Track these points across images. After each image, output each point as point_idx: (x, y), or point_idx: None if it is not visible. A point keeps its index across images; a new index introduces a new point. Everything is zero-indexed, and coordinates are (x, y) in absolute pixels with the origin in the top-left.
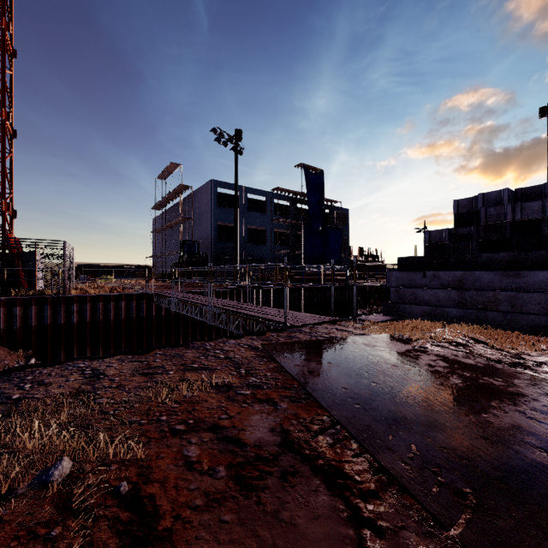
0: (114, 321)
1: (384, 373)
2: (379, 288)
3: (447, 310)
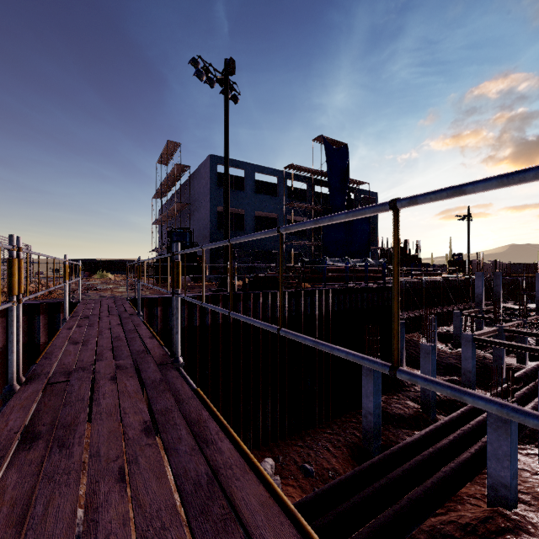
0: (4, 350)
1: None
2: (417, 287)
3: None
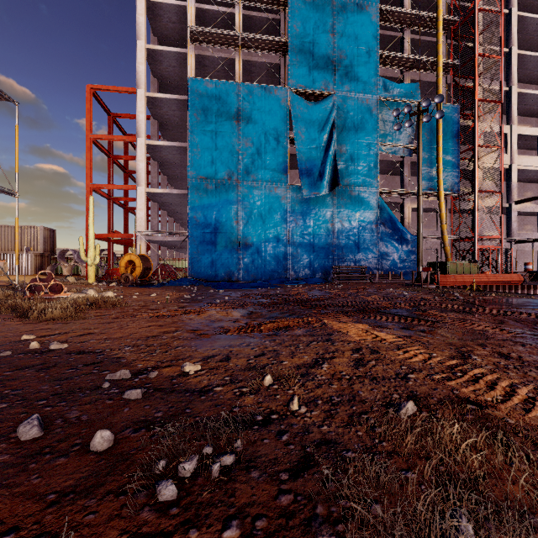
0: None
1: None
2: None
3: None
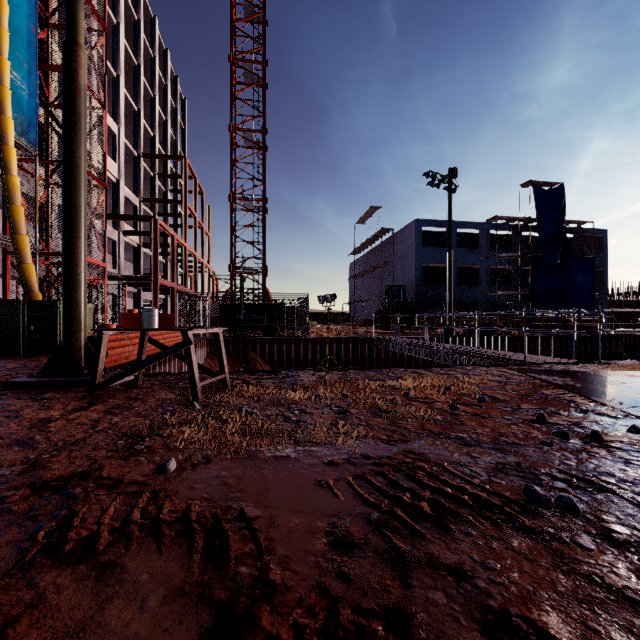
0: (344, 360)
1: (611, 384)
2: None
3: None
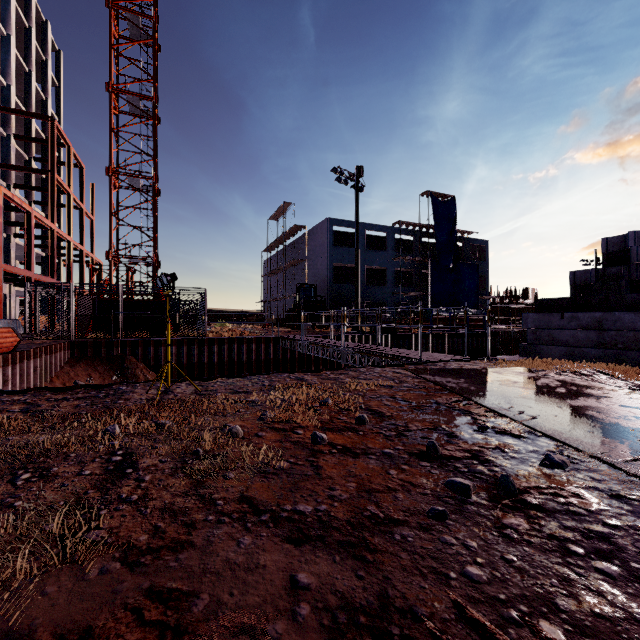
0: (246, 362)
1: (504, 385)
2: None
3: (586, 350)
